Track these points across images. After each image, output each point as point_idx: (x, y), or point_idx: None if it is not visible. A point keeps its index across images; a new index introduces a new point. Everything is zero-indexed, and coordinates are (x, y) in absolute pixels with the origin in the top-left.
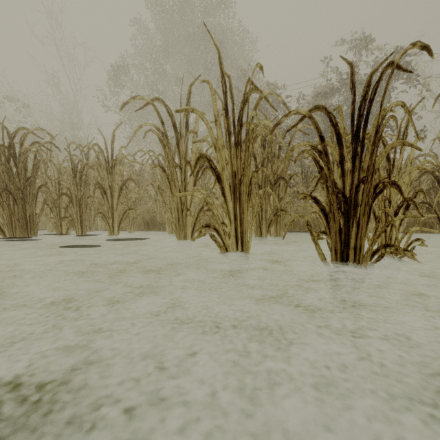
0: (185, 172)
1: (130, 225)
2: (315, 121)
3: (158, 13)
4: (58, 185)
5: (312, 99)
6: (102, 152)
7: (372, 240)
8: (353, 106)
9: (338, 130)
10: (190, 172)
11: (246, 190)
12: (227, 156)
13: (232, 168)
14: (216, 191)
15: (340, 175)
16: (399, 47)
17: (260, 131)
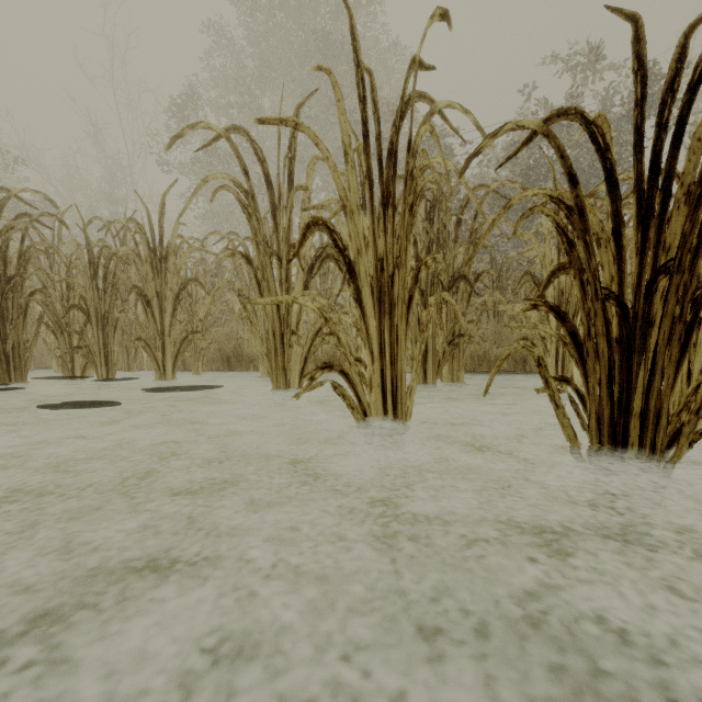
0: (288, 266)
1: (197, 360)
2: (559, 140)
3: (250, 11)
4: (67, 292)
5: (504, 151)
6: (144, 232)
7: (701, 401)
8: (643, 108)
9: (612, 159)
10: (298, 265)
11: (405, 294)
12: (366, 228)
13: (376, 250)
14: (346, 302)
15: (614, 258)
16: (654, 60)
17: (430, 180)
